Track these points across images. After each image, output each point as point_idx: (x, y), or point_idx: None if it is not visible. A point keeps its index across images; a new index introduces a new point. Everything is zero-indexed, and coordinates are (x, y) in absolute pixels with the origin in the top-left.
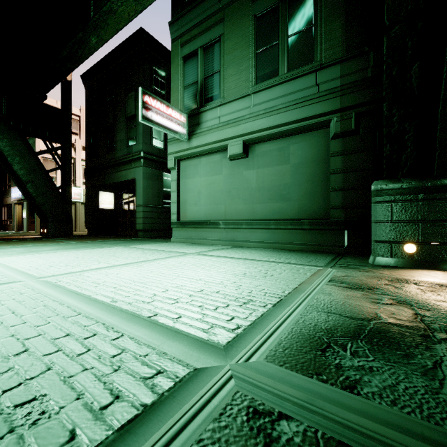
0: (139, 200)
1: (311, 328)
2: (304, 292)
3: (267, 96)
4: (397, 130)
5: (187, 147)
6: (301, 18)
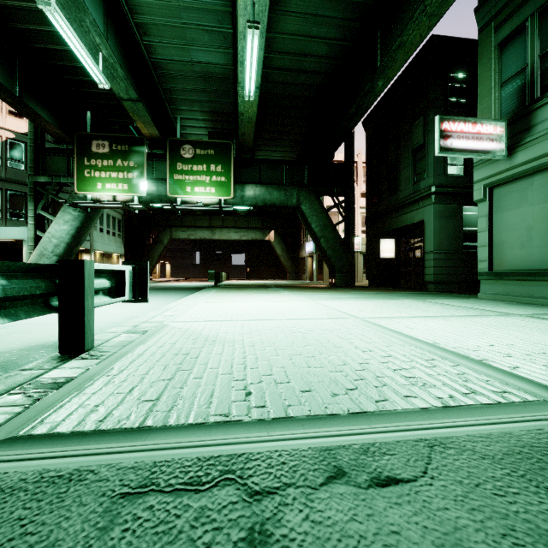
0: (428, 245)
1: None
2: None
3: None
4: None
5: (506, 167)
6: None
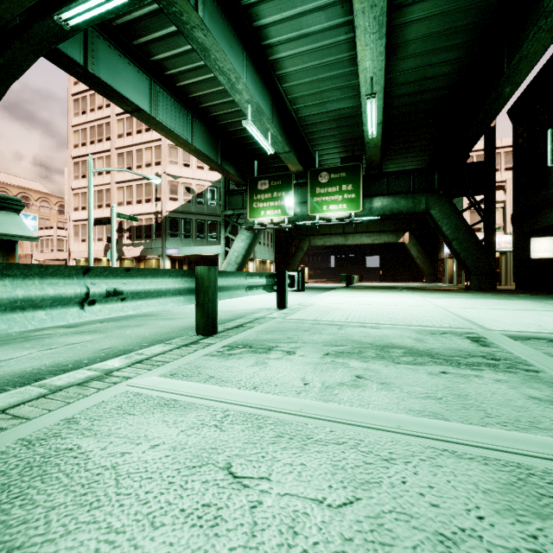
0: None
1: None
2: None
3: None
4: None
5: None
6: None
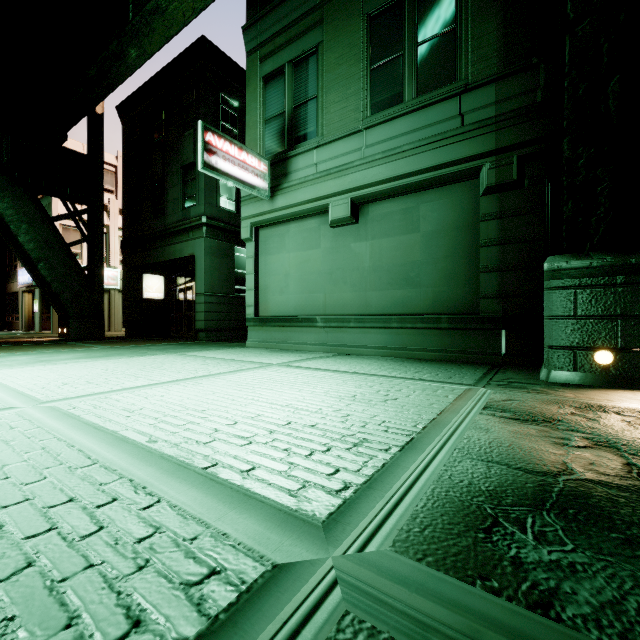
0: (200, 286)
1: (463, 489)
2: (448, 427)
3: (387, 133)
4: (585, 180)
5: (269, 209)
6: (437, 17)
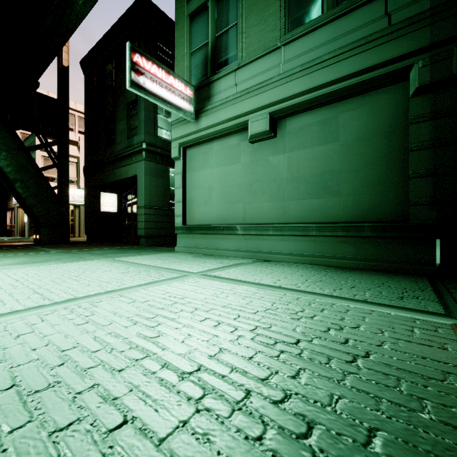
0: (140, 200)
1: None
2: None
3: (306, 45)
4: None
5: (194, 130)
6: None
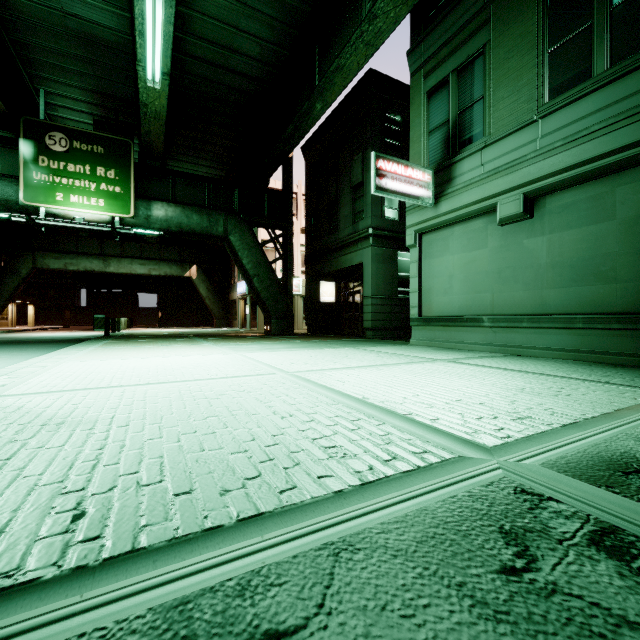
0: (367, 290)
1: (616, 453)
2: (622, 419)
3: (569, 117)
4: None
5: (433, 215)
6: None
